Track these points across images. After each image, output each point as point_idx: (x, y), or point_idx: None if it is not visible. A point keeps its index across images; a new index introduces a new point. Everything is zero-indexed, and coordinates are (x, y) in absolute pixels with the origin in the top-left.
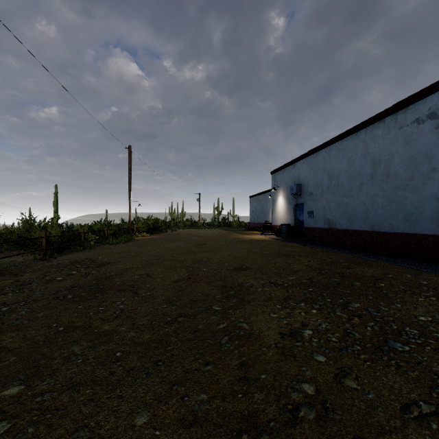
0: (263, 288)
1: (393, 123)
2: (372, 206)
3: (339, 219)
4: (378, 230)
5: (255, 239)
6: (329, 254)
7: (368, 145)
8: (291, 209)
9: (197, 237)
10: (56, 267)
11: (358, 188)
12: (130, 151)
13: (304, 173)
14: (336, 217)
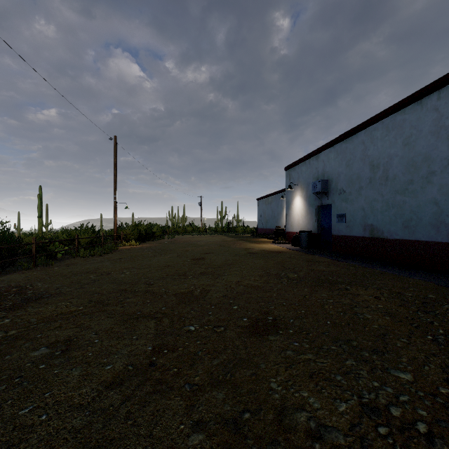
0: None
1: None
2: None
3: (390, 224)
4: None
5: (268, 249)
6: (393, 279)
7: (444, 114)
8: (312, 212)
9: (194, 247)
10: None
11: (424, 180)
12: (115, 142)
13: (331, 165)
14: (383, 222)
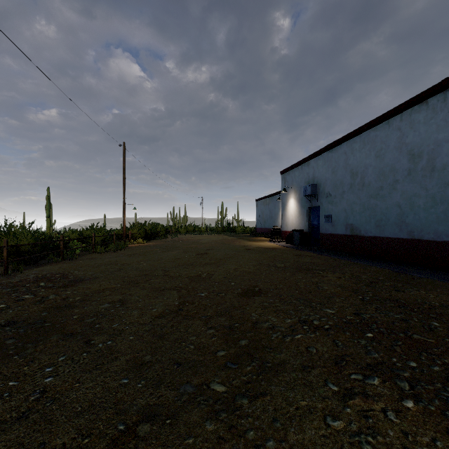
0: (293, 335)
1: (440, 104)
2: (410, 208)
3: (365, 224)
4: (418, 237)
5: (264, 246)
6: (359, 267)
7: (405, 133)
8: (304, 213)
9: (198, 245)
10: (12, 287)
11: (390, 187)
12: (124, 148)
13: (320, 171)
14: (361, 222)
